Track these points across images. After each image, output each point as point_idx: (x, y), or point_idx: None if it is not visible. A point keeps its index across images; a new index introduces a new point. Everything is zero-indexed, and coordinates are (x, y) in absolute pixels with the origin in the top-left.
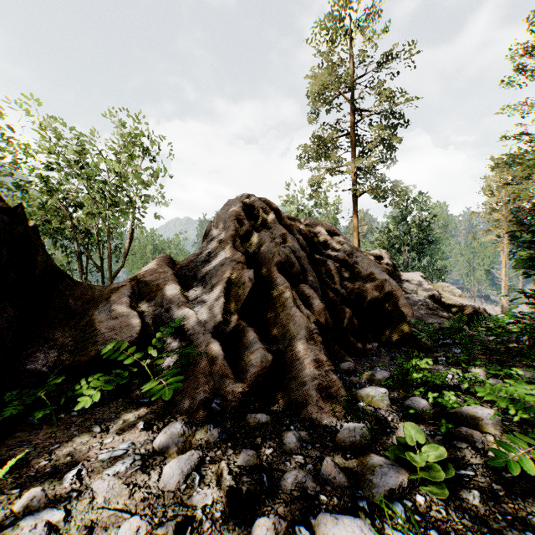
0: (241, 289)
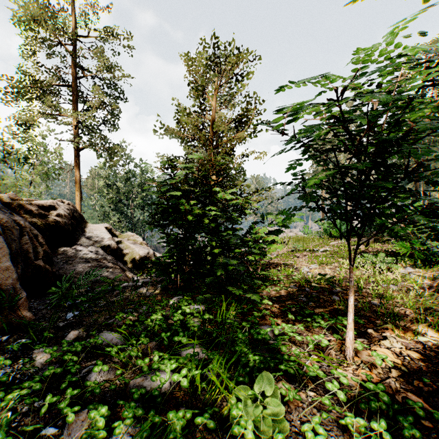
0: None
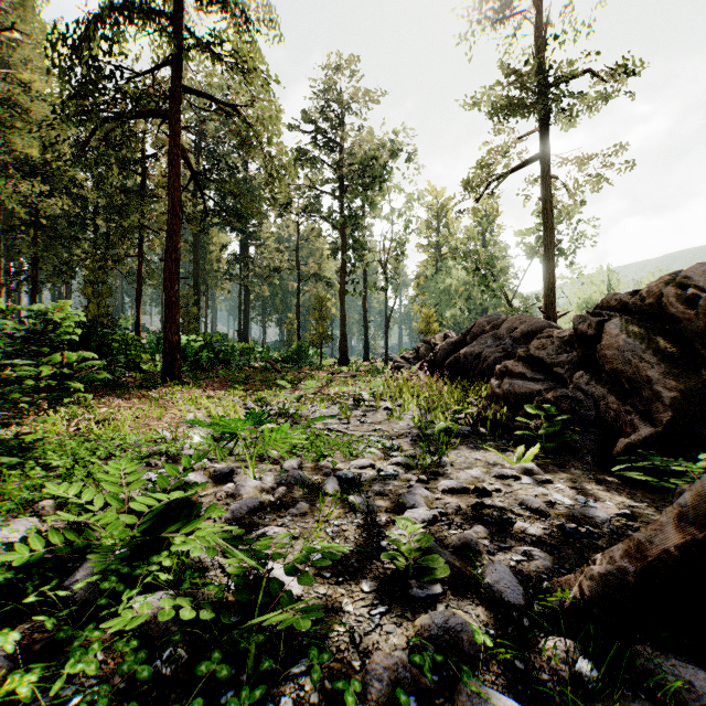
0: None
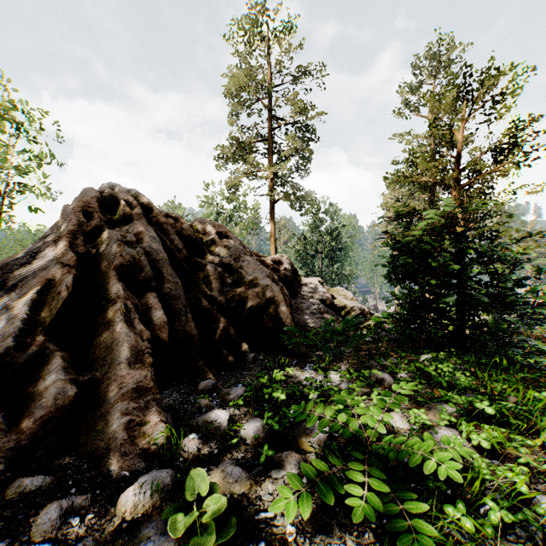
0: (54, 301)
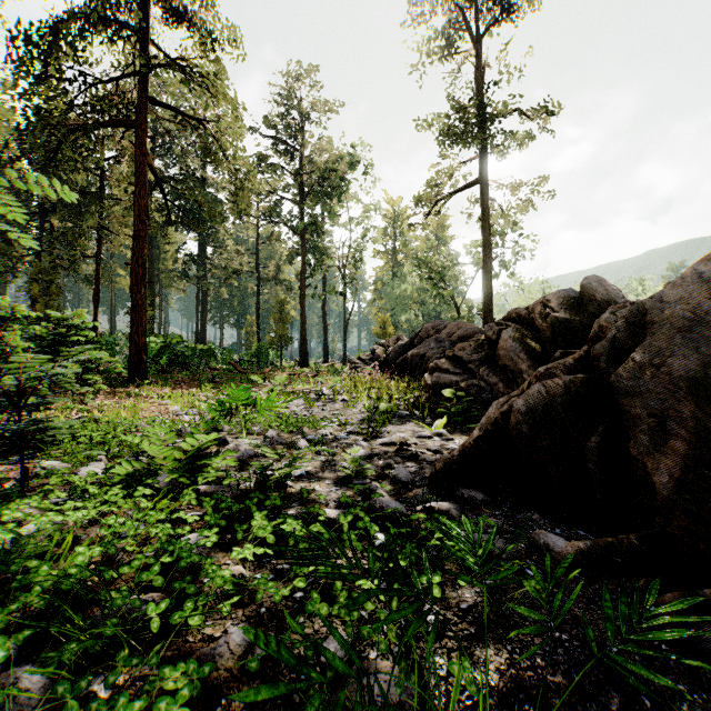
0: None
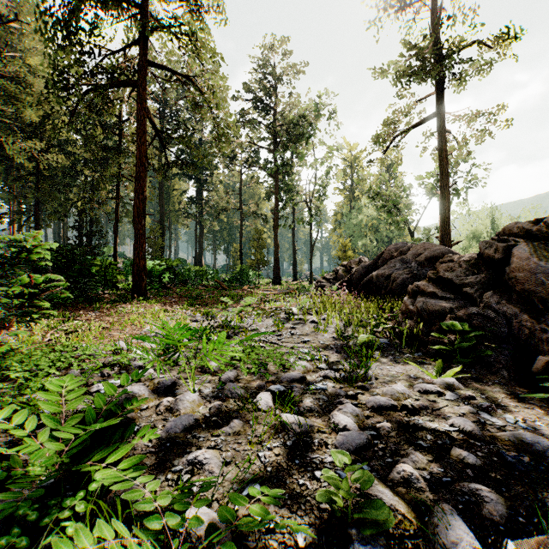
0: None
